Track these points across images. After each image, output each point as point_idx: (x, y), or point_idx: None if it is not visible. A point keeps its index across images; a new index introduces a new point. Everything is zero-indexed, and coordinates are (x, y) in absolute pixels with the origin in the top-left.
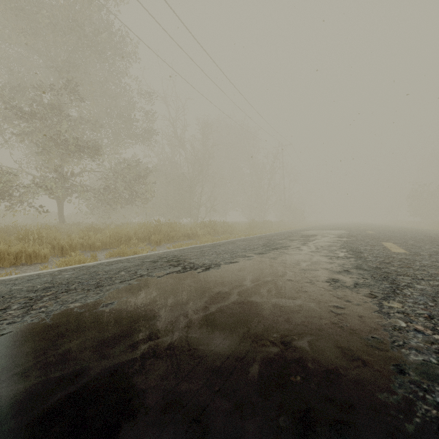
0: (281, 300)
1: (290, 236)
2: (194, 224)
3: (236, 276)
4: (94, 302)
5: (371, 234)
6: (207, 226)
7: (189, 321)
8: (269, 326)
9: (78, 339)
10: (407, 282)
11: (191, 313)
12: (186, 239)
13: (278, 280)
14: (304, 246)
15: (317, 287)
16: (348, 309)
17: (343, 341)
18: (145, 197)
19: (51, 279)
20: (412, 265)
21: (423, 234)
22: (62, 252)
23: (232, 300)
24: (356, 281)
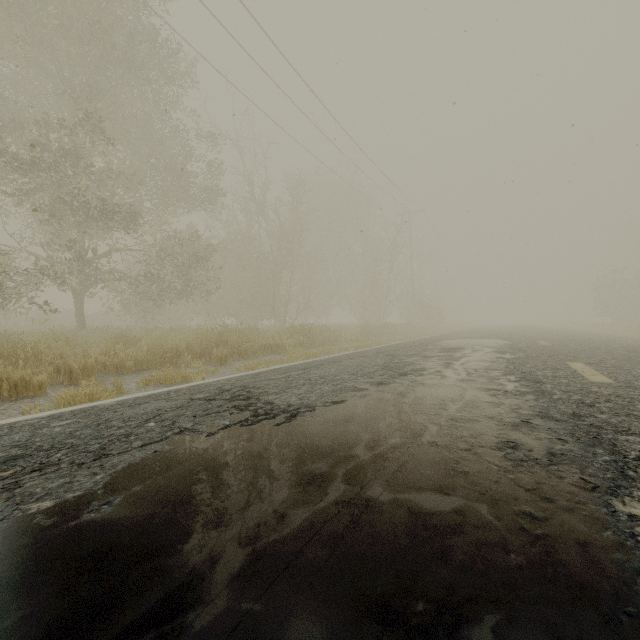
0: (423, 495)
1: (424, 351)
2: (279, 330)
3: (342, 433)
4: (79, 498)
5: (546, 346)
6: (298, 333)
7: (247, 558)
8: (406, 574)
9: (6, 617)
10: (638, 451)
11: (252, 534)
12: (266, 354)
13: (413, 443)
14: (448, 369)
15: (485, 462)
16: (553, 521)
17: (569, 630)
18: (207, 288)
19: (28, 437)
20: (632, 410)
21: (624, 347)
22: (71, 377)
23: (334, 497)
24: (549, 447)
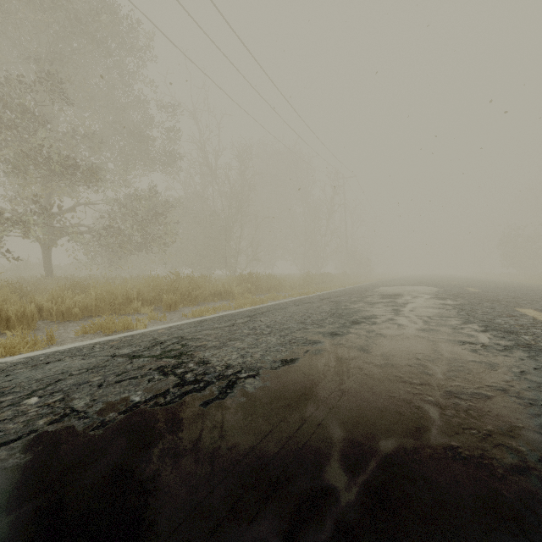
0: None
1: (365, 297)
2: (229, 278)
3: (299, 425)
4: None
5: (478, 292)
6: (247, 281)
7: None
8: None
9: None
10: None
11: None
12: (216, 300)
13: (420, 452)
14: (401, 317)
15: None
16: None
17: None
18: (164, 241)
19: None
20: None
21: None
22: (8, 325)
23: None
24: None
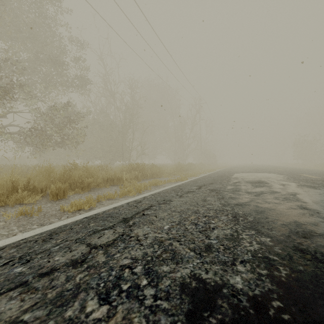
0: None
1: (237, 184)
2: (121, 167)
3: None
4: None
5: (323, 179)
6: (135, 169)
7: None
8: None
9: None
10: None
11: None
12: (107, 186)
13: None
14: None
15: None
16: None
17: None
18: (76, 140)
19: None
20: None
21: None
22: None
23: None
24: None
